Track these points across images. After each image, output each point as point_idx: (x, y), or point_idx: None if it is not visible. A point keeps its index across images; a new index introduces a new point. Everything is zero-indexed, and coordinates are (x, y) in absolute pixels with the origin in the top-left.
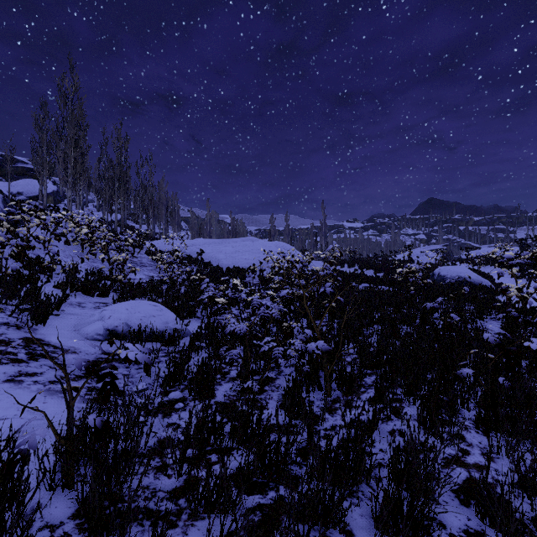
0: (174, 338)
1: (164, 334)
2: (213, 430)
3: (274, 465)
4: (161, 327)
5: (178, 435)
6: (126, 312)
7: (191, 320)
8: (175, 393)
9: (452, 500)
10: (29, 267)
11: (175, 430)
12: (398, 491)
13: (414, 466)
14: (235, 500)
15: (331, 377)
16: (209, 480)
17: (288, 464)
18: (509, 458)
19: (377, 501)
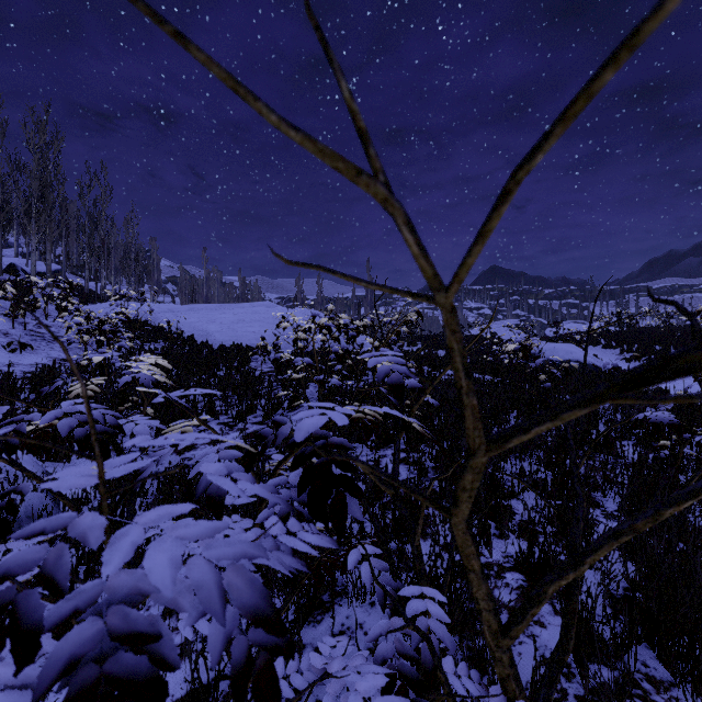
0: None
1: None
2: None
3: None
4: None
5: None
6: None
7: None
8: None
9: None
10: None
11: None
12: None
13: None
14: None
15: None
16: None
17: None
18: None
19: None
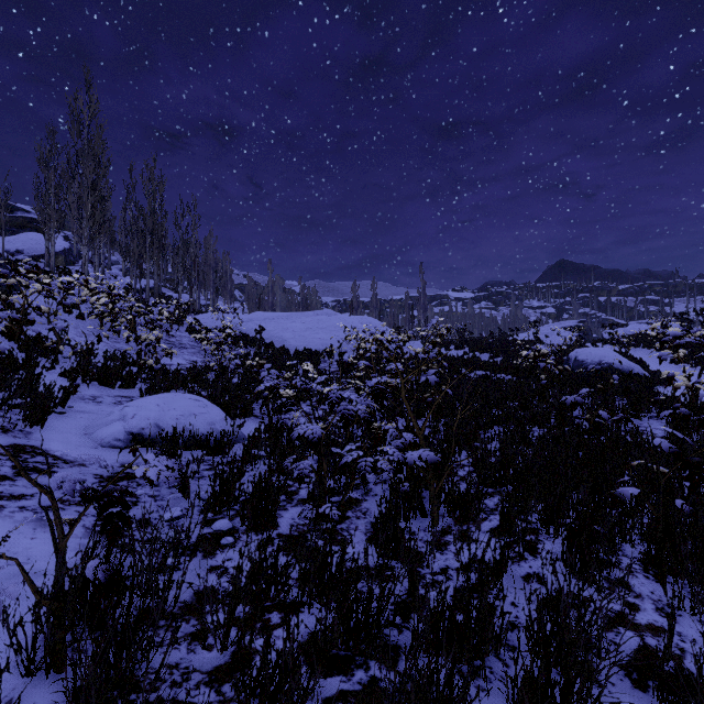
0: (223, 445)
1: (209, 439)
2: (274, 579)
3: (363, 630)
4: (205, 430)
5: (224, 584)
6: (156, 409)
7: (247, 419)
8: (222, 522)
9: (621, 680)
10: (27, 348)
11: (221, 576)
12: (548, 672)
13: (565, 632)
14: (306, 688)
15: (438, 499)
16: (266, 664)
17: (383, 629)
18: (696, 616)
19: (515, 686)
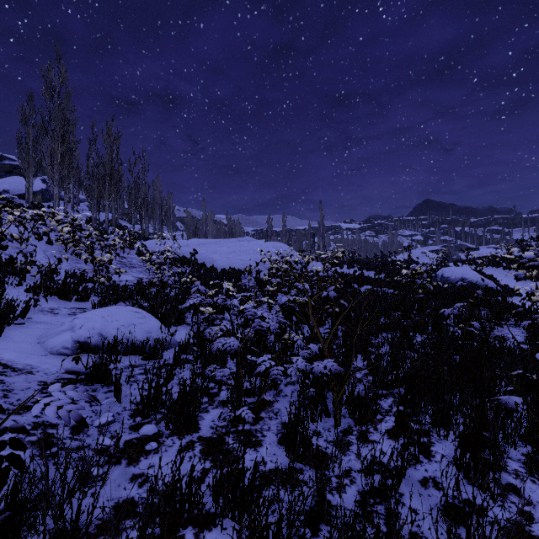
0: (157, 351)
1: (145, 346)
2: (188, 497)
3: None
4: (142, 337)
5: (144, 495)
6: (101, 320)
7: (180, 327)
8: (148, 427)
9: None
10: None
11: (141, 485)
12: None
13: None
14: None
15: (340, 403)
16: None
17: None
18: None
19: None
